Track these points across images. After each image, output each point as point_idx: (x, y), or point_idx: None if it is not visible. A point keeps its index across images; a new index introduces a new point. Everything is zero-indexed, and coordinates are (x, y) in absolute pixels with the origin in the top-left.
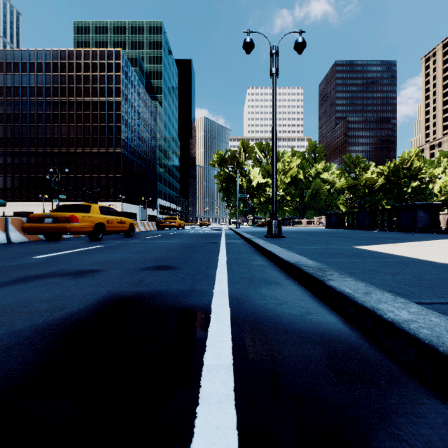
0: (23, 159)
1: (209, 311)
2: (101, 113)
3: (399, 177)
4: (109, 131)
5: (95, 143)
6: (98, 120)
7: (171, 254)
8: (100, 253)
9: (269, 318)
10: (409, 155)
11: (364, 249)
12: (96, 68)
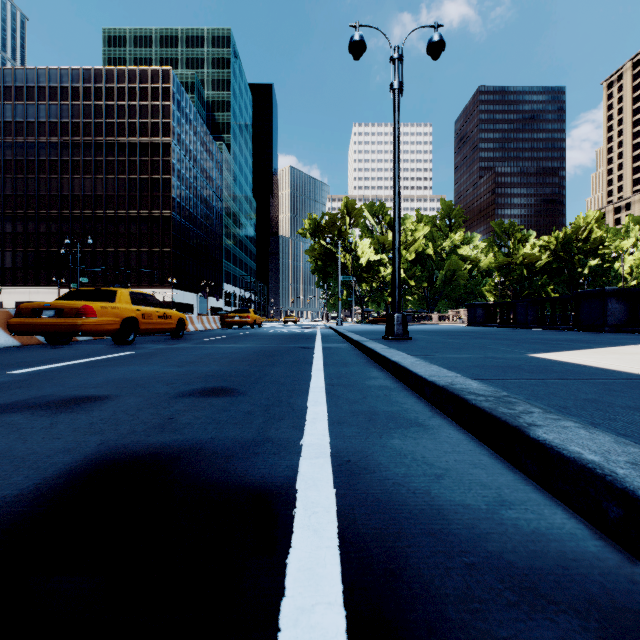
0: (29, 227)
1: (292, 496)
2: (142, 160)
3: (571, 252)
4: (154, 185)
5: (133, 203)
6: (137, 170)
7: (234, 367)
8: (122, 364)
9: (423, 520)
10: (586, 220)
11: (548, 359)
12: (134, 94)
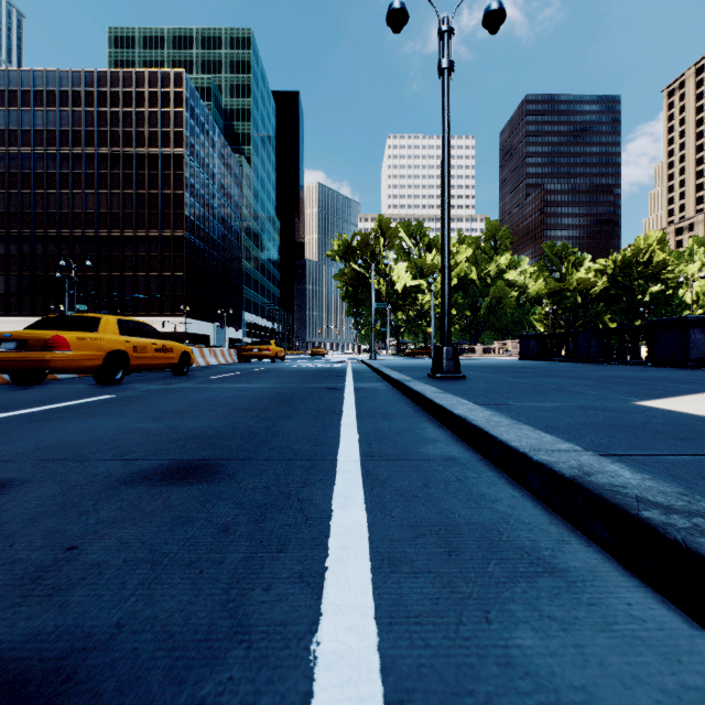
0: (24, 248)
1: None
2: (152, 174)
3: (630, 277)
4: (164, 202)
5: (142, 221)
6: (146, 185)
7: (234, 420)
8: (82, 416)
9: None
10: (648, 241)
11: (672, 411)
12: (143, 100)
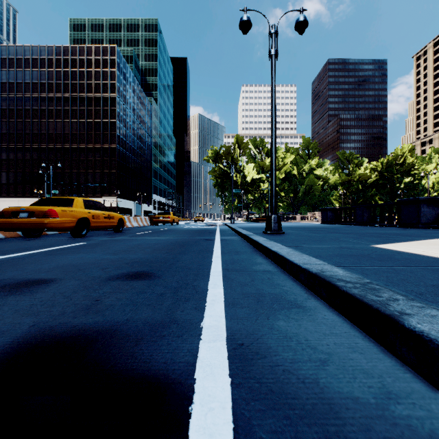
0: (18, 155)
1: (190, 387)
2: (96, 109)
3: (392, 173)
4: (104, 127)
5: (90, 138)
6: (93, 116)
7: (155, 254)
8: (72, 252)
9: (318, 420)
10: (402, 151)
11: (388, 249)
12: (91, 64)
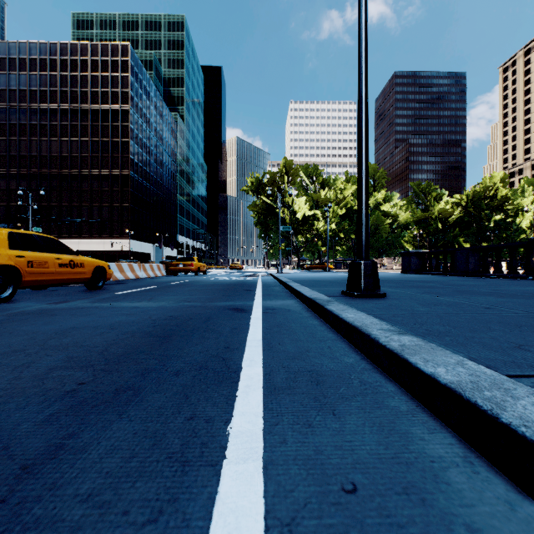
0: (1, 184)
1: None
2: (104, 125)
3: (479, 209)
4: (114, 148)
5: (95, 163)
6: (99, 134)
7: (5, 413)
8: None
9: None
10: (493, 180)
11: None
12: (96, 66)
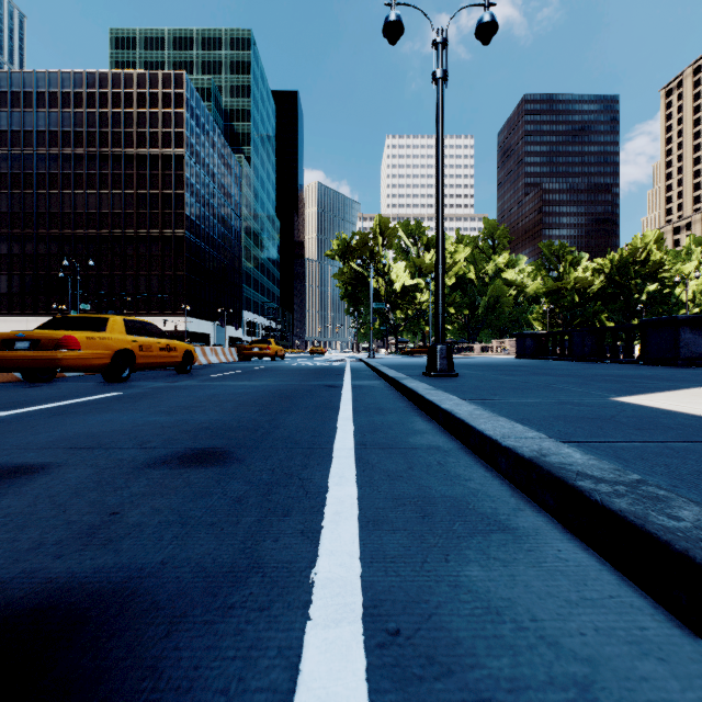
0: (26, 248)
1: None
2: (153, 174)
3: (628, 277)
4: (165, 202)
5: (143, 221)
6: (147, 185)
7: (239, 414)
8: (97, 411)
9: None
10: (644, 241)
11: (643, 406)
12: (144, 101)
